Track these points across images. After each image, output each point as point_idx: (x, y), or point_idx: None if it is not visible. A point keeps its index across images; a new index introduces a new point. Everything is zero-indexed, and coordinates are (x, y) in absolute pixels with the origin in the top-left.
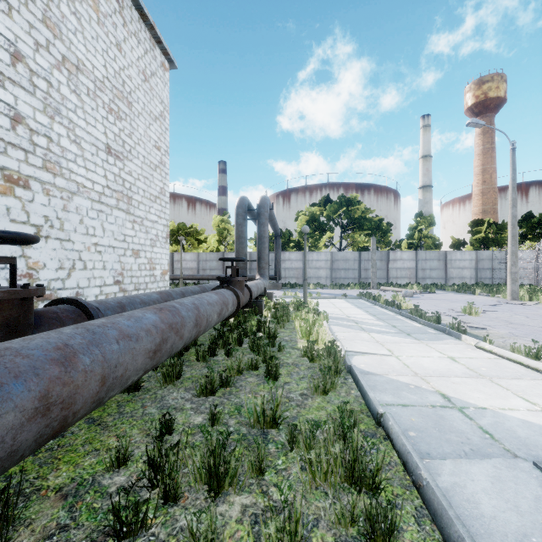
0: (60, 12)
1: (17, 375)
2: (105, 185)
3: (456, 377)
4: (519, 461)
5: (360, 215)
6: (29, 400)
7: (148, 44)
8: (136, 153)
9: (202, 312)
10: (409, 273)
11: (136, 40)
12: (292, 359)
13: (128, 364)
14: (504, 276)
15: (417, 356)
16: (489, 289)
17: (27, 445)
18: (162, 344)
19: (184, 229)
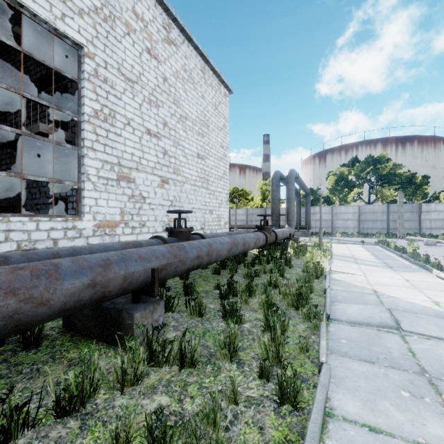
0: (179, 94)
1: (203, 246)
2: (197, 176)
3: (396, 286)
4: (380, 306)
5: (389, 171)
6: (206, 252)
7: (217, 86)
8: (211, 154)
9: (246, 240)
10: None
11: (211, 87)
12: (296, 271)
13: (222, 251)
14: None
15: (382, 277)
16: None
17: (205, 262)
18: (231, 249)
19: (237, 192)
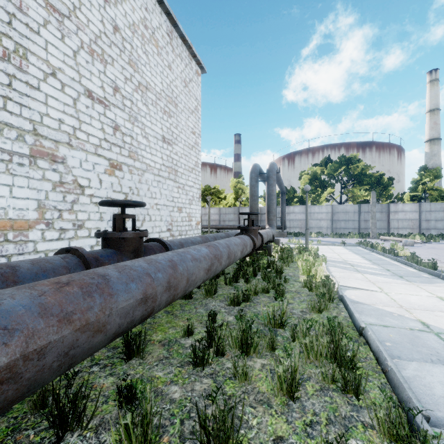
0: (137, 54)
1: (159, 270)
2: (161, 164)
3: (440, 312)
4: None
5: (360, 172)
6: (164, 282)
7: (187, 60)
8: (180, 139)
9: (231, 249)
10: (411, 223)
11: (180, 59)
12: (295, 288)
13: (197, 274)
14: None
15: (406, 293)
16: None
17: (163, 303)
18: (211, 266)
19: (209, 190)
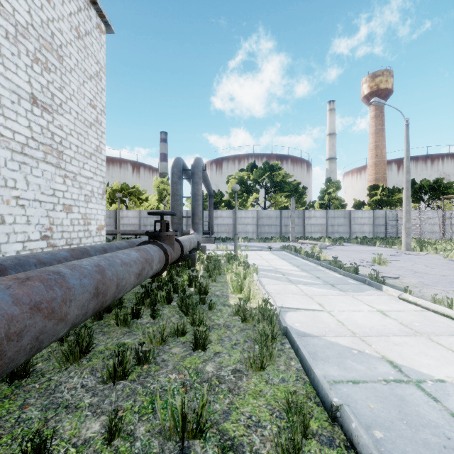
0: None
1: None
2: (29, 137)
3: (395, 336)
4: None
5: (281, 179)
6: None
7: (82, 2)
8: (68, 108)
9: (110, 275)
10: (321, 228)
11: None
12: (223, 319)
13: None
14: (395, 231)
15: (348, 310)
16: (386, 241)
17: None
18: (5, 343)
19: (127, 189)
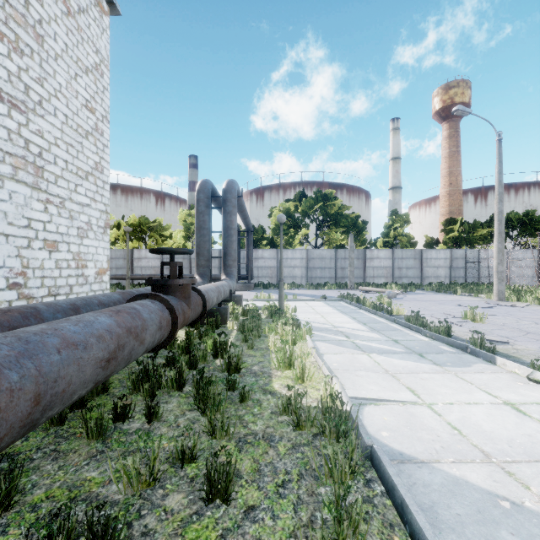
0: None
1: None
2: None
3: None
4: None
5: (336, 211)
6: None
7: None
8: (52, 108)
9: (13, 380)
10: (386, 272)
11: None
12: (263, 421)
13: None
14: (477, 275)
15: (459, 402)
16: (470, 288)
17: None
18: None
19: (146, 224)
